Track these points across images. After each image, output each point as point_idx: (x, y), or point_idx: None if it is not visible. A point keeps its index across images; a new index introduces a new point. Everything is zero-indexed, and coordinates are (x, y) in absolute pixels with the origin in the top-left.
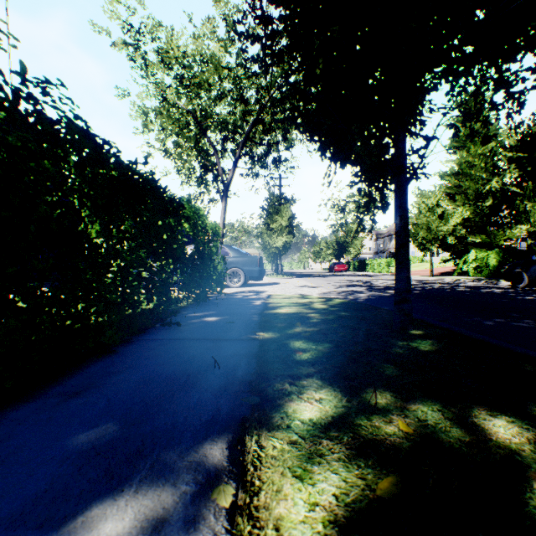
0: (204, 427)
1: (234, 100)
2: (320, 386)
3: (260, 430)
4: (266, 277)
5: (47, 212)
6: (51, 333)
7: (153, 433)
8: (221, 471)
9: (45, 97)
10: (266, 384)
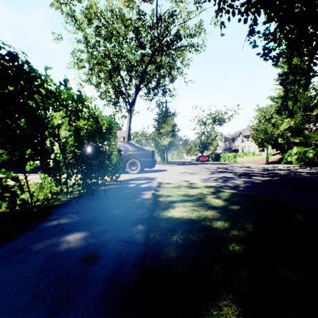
0: None
1: (135, 45)
2: None
3: None
4: (157, 165)
5: None
6: None
7: None
8: None
9: None
10: None
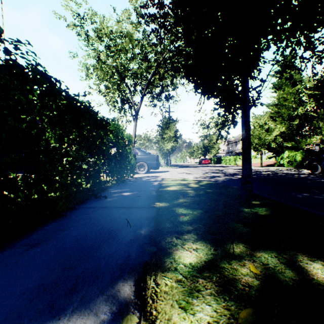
0: (119, 269)
1: (141, 59)
2: (196, 239)
3: (156, 271)
4: (161, 167)
5: (15, 125)
6: (25, 203)
7: (84, 273)
8: (129, 303)
9: (16, 50)
10: (161, 238)
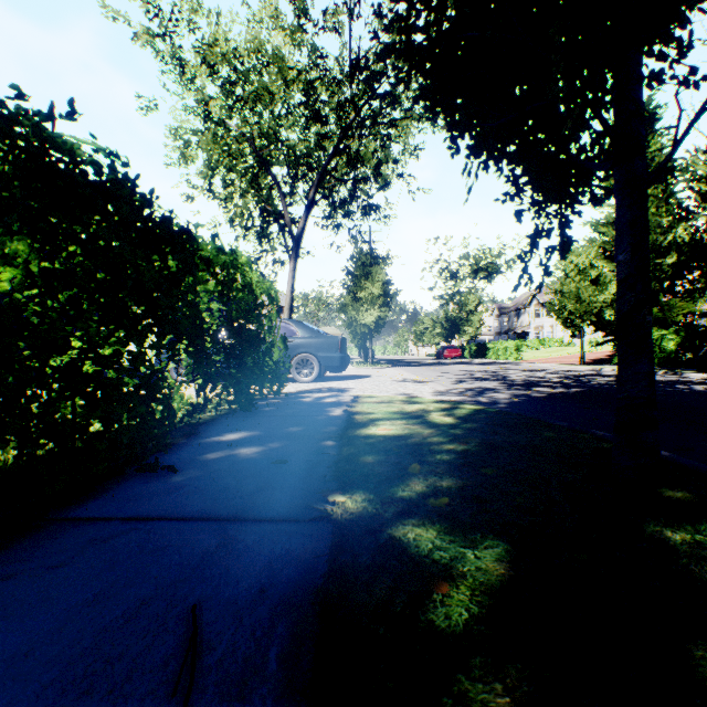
0: None
1: (306, 118)
2: None
3: None
4: (351, 366)
5: None
6: None
7: None
8: None
9: None
10: None
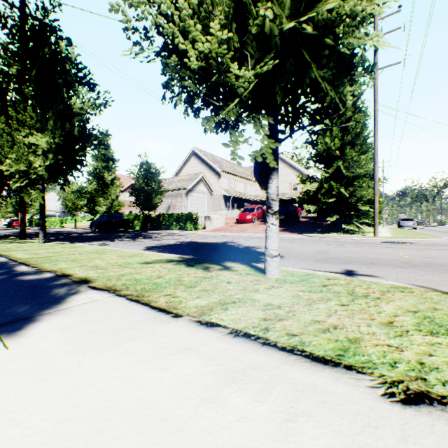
0: None
1: None
2: None
3: None
4: None
5: None
6: None
7: None
8: None
9: None
10: None
